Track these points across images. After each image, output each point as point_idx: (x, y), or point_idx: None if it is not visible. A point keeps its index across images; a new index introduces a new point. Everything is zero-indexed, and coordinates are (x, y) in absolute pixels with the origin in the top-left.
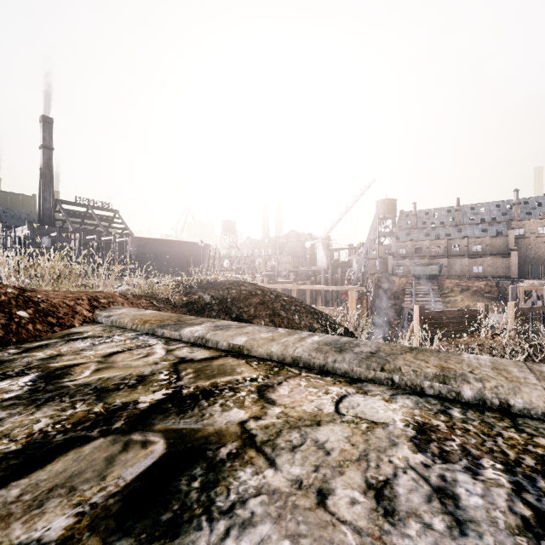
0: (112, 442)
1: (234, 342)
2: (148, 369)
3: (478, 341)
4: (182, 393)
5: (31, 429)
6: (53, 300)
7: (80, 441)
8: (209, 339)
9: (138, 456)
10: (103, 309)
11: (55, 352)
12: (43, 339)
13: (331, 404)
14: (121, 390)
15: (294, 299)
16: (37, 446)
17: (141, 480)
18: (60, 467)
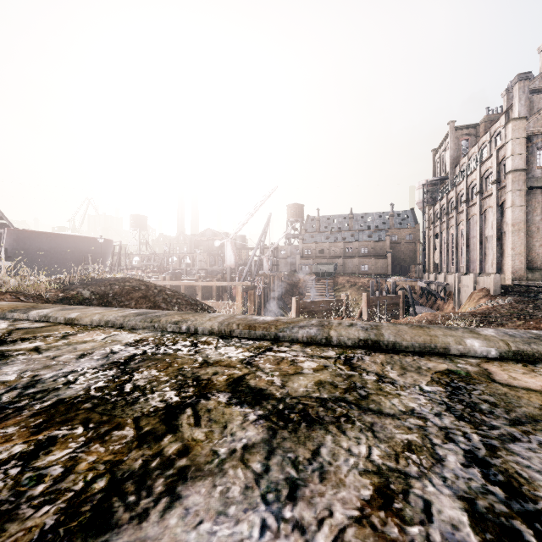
0: None
1: (69, 316)
2: None
3: None
4: (7, 340)
5: None
6: None
7: None
8: (51, 316)
9: None
10: None
11: None
12: None
13: (104, 337)
14: None
15: (178, 293)
16: None
17: None
18: None
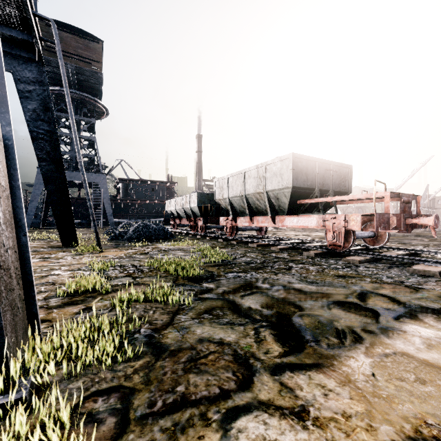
0: None
1: None
2: None
3: None
4: None
5: None
6: None
7: None
8: None
9: None
10: None
11: None
12: None
13: None
14: None
15: None
16: None
17: None
18: None
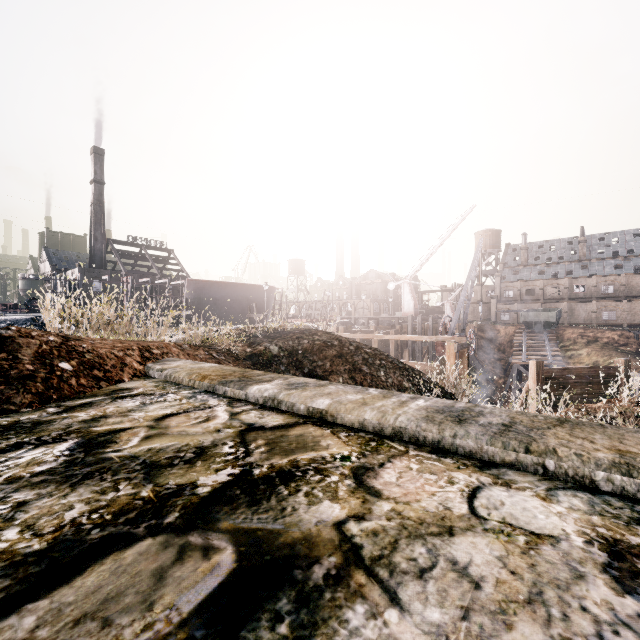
0: (163, 545)
1: (314, 406)
2: (209, 438)
3: (617, 407)
4: (253, 475)
5: (62, 519)
6: (99, 350)
7: (121, 541)
8: (282, 400)
9: (198, 572)
10: (156, 361)
11: (100, 412)
12: (87, 396)
13: (462, 500)
14: (175, 466)
15: (378, 351)
16: (66, 546)
17: (203, 615)
18: (93, 582)
